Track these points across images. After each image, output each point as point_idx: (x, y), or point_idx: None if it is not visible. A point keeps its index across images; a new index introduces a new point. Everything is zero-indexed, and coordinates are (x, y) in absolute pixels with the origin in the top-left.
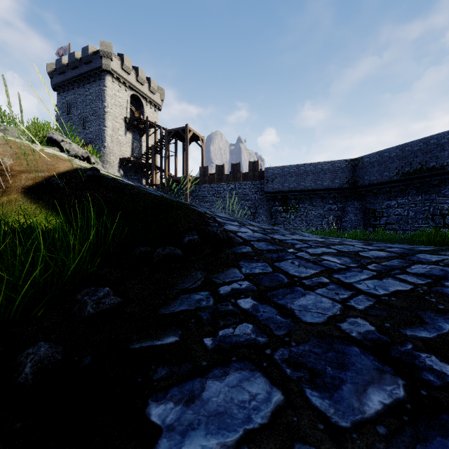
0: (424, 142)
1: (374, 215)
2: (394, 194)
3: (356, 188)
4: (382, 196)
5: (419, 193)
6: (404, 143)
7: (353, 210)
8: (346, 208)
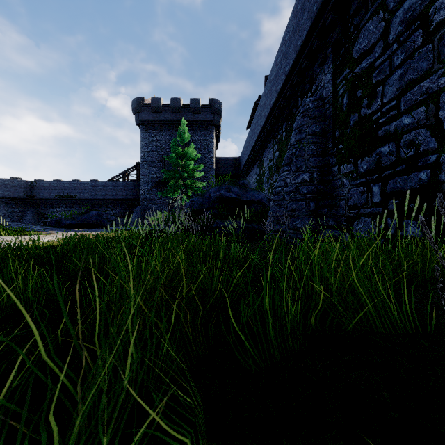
0: (68, 183)
1: (45, 216)
2: (55, 206)
3: (33, 199)
4: (49, 206)
5: (66, 206)
6: (60, 181)
7: (31, 213)
8: (26, 211)
